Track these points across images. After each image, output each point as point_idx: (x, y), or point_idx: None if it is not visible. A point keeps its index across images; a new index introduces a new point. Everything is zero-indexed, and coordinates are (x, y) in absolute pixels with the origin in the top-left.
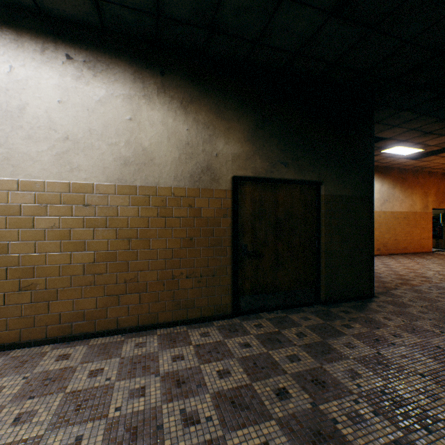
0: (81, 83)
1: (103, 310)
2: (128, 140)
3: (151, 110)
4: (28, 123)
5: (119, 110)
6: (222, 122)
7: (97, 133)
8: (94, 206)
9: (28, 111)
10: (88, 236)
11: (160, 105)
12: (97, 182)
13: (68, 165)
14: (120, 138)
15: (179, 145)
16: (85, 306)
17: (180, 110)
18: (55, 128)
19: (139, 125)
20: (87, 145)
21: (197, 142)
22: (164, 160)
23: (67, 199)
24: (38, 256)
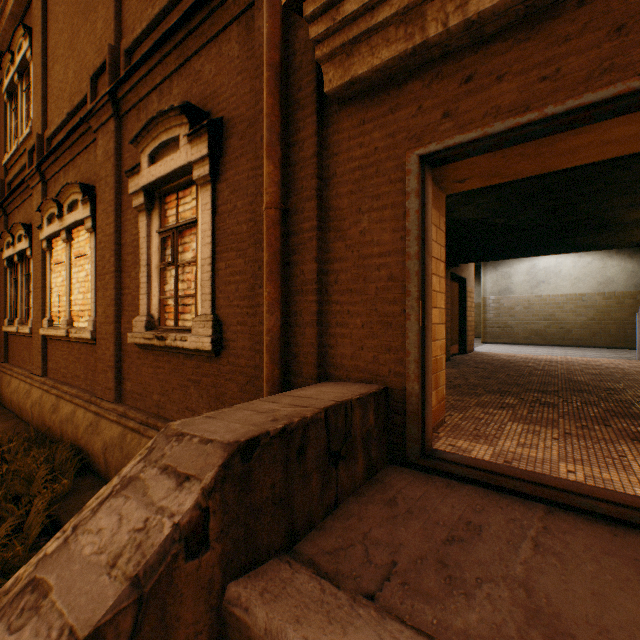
0: (580, 258)
1: (589, 338)
2: (600, 275)
3: (612, 261)
4: (561, 276)
5: (596, 265)
6: None
7: (587, 274)
8: (585, 301)
9: (561, 272)
10: (583, 312)
11: (616, 258)
12: (587, 292)
13: (575, 287)
14: (597, 275)
15: (627, 273)
16: (582, 336)
17: (627, 259)
18: (570, 276)
19: (605, 269)
20: (583, 280)
21: (637, 271)
22: (618, 280)
23: (575, 299)
24: (565, 318)
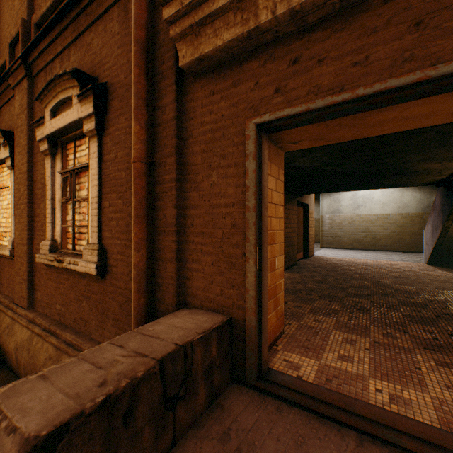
0: (386, 189)
1: (392, 245)
2: (399, 201)
3: (407, 192)
4: (374, 201)
5: (397, 194)
6: (434, 191)
7: (391, 201)
8: (390, 219)
9: (374, 198)
10: (388, 226)
11: (410, 190)
12: (391, 213)
13: (383, 209)
14: (397, 201)
15: (417, 200)
16: (387, 243)
17: (417, 190)
18: (380, 201)
19: (403, 197)
20: (388, 204)
21: (424, 199)
22: (411, 205)
23: (383, 218)
24: (376, 231)
